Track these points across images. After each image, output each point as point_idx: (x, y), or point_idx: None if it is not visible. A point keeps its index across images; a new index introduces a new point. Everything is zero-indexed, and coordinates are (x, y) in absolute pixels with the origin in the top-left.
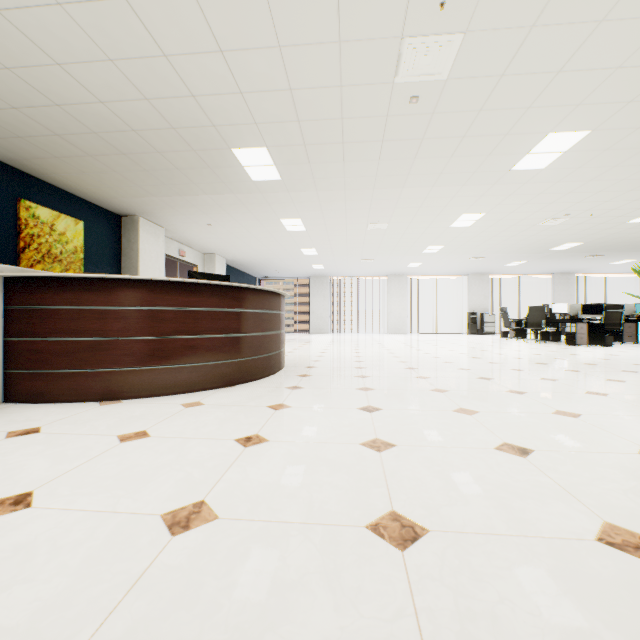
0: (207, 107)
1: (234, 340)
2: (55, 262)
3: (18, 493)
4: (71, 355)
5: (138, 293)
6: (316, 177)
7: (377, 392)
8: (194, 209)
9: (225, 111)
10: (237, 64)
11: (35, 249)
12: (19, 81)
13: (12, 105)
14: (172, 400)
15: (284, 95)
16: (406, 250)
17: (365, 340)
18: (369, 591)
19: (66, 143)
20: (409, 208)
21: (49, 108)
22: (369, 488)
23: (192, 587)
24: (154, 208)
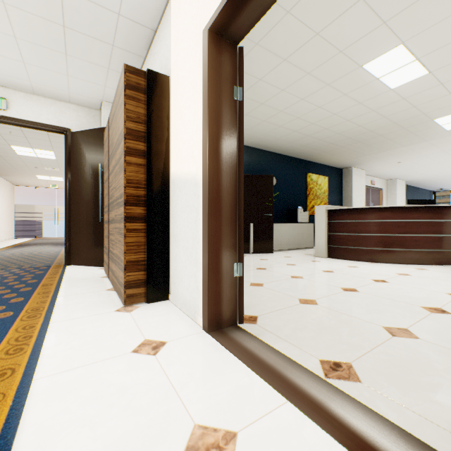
0: (421, 108)
1: (441, 238)
2: (317, 199)
3: (379, 279)
4: (354, 241)
5: (384, 213)
6: None
7: None
8: (390, 156)
9: (434, 105)
10: (450, 84)
11: (311, 194)
12: (327, 131)
13: (319, 139)
14: (405, 266)
15: None
16: None
17: None
18: None
19: (333, 145)
20: None
21: (334, 136)
22: None
23: None
24: (363, 161)
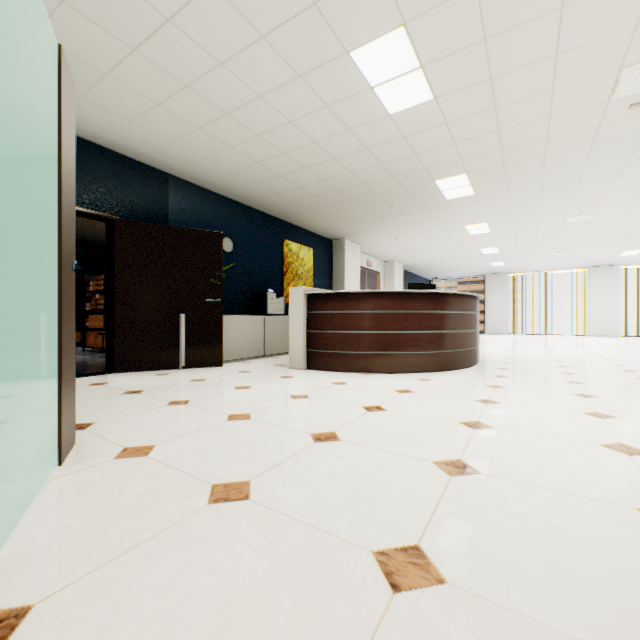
0: (423, 158)
1: (444, 335)
2: (299, 280)
3: (373, 405)
4: (343, 342)
5: (381, 301)
6: (510, 186)
7: (588, 385)
8: (388, 228)
9: (437, 158)
10: (456, 127)
11: (290, 272)
12: (308, 173)
13: (298, 186)
14: (406, 376)
15: (491, 136)
16: (618, 237)
17: (558, 342)
18: (607, 462)
19: (318, 200)
20: (624, 195)
21: (317, 183)
22: (597, 432)
23: (500, 444)
24: (357, 232)
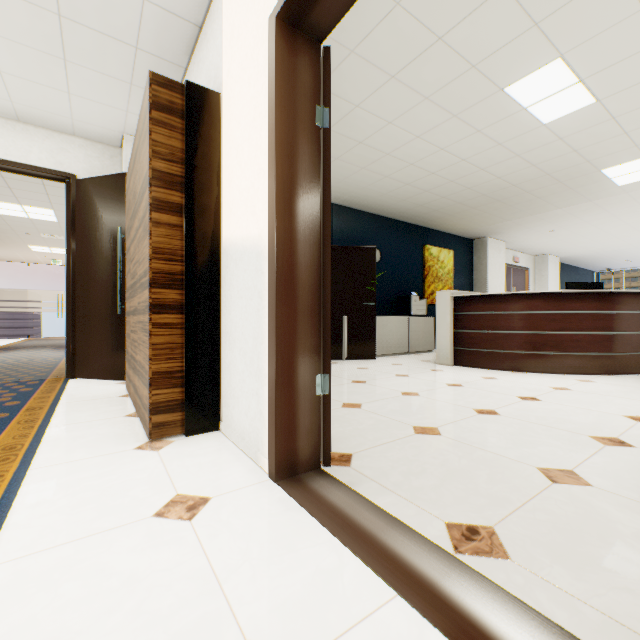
0: (585, 153)
1: (612, 337)
2: (438, 282)
3: (527, 396)
4: (491, 341)
5: (534, 302)
6: None
7: None
8: (540, 222)
9: (602, 149)
10: (626, 119)
11: (430, 275)
12: (453, 185)
13: (442, 197)
14: (563, 376)
15: None
16: None
17: None
18: None
19: (461, 206)
20: None
21: (462, 191)
22: None
23: None
24: (502, 229)
